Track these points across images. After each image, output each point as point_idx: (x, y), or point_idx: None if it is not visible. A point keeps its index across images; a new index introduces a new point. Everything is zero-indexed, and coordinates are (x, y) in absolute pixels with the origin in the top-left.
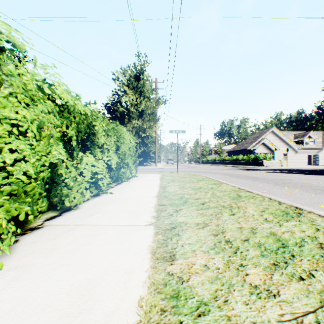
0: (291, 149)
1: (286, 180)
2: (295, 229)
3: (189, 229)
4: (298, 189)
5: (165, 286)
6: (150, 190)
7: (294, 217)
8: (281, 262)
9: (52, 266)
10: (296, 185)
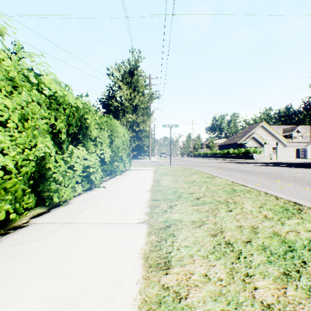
0: (280, 143)
1: (278, 173)
2: (299, 228)
3: (184, 228)
4: (292, 183)
5: (159, 306)
6: (143, 184)
7: (295, 214)
8: (293, 272)
9: (28, 276)
10: (289, 178)
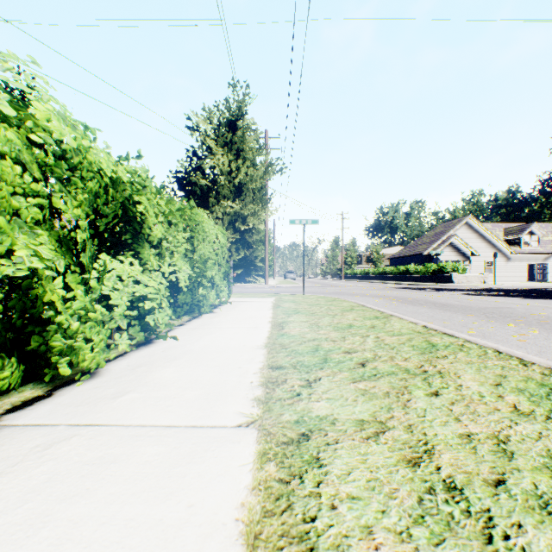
0: (499, 254)
1: (504, 309)
2: None
3: (342, 440)
4: (537, 328)
5: None
6: (252, 331)
7: None
8: None
9: None
10: (528, 319)
